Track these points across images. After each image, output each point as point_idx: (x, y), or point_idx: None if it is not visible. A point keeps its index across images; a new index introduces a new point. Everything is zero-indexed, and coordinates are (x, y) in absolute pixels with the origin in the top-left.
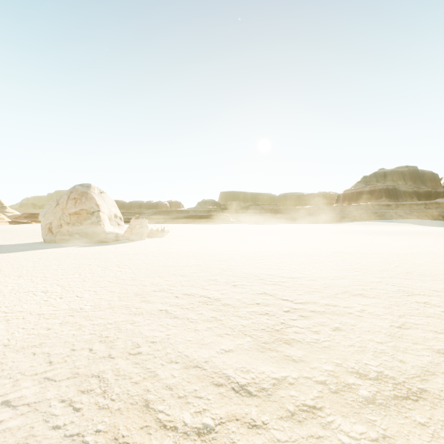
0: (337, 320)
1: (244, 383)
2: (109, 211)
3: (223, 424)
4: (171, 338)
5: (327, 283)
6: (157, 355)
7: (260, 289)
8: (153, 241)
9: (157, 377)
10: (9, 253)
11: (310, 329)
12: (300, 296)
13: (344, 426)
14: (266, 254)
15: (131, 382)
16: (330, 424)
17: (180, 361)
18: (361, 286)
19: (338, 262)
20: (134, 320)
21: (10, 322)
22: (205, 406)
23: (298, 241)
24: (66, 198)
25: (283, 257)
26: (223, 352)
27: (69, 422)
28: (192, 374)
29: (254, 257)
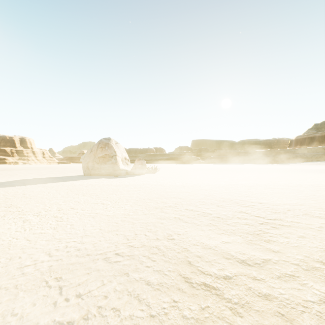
0: (301, 232)
1: (243, 259)
2: (121, 155)
3: (237, 276)
4: (188, 233)
5: (289, 207)
6: (184, 241)
7: (237, 209)
8: (150, 176)
9: (189, 251)
10: (69, 181)
11: (281, 235)
12: (269, 215)
13: (315, 286)
14: (235, 186)
15: (176, 252)
16: (305, 284)
17: (199, 245)
18: (318, 211)
19: (295, 193)
20: (162, 222)
21: (95, 218)
22: (223, 267)
23: (258, 177)
24: (96, 147)
25: (249, 188)
26: (224, 243)
27: (152, 265)
28: (209, 252)
29: (226, 187)
